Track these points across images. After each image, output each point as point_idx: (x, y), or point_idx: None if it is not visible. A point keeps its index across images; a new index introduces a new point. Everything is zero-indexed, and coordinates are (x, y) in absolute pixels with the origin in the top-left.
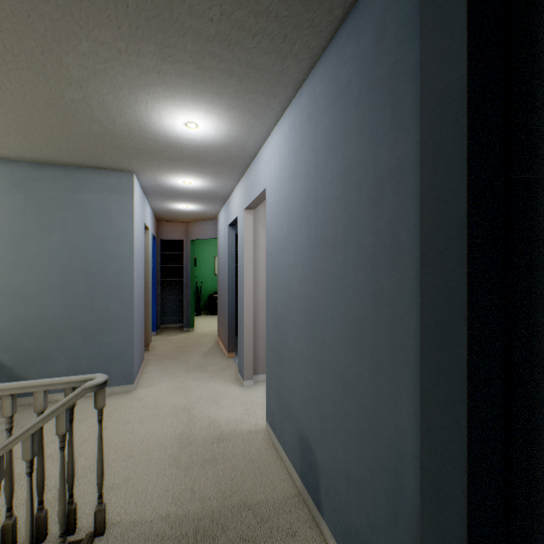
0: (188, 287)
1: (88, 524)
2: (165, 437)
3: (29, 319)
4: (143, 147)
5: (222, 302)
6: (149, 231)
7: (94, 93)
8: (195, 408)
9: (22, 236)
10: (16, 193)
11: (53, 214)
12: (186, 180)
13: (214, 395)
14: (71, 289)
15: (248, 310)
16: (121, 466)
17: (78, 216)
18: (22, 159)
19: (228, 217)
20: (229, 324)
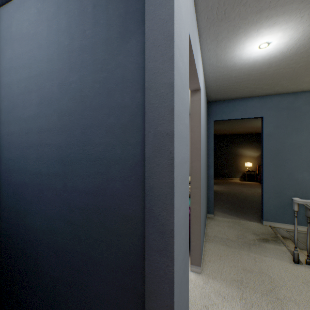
0: None
1: (306, 267)
2: None
3: None
4: None
5: None
6: None
7: None
8: None
9: None
10: None
11: None
12: None
13: None
14: None
15: None
16: None
17: None
18: None
19: None
20: None
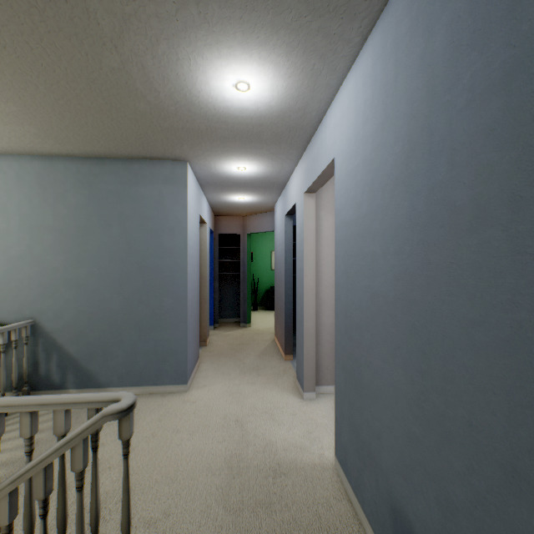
0: (244, 282)
1: None
2: (213, 458)
3: (92, 312)
4: (192, 126)
5: (278, 298)
6: (206, 225)
7: (131, 55)
8: (248, 422)
9: (86, 231)
10: (81, 189)
11: (112, 208)
12: (240, 166)
13: (270, 407)
14: (129, 283)
15: (309, 310)
16: (163, 492)
17: (135, 209)
18: (85, 155)
19: (285, 206)
20: (286, 323)
